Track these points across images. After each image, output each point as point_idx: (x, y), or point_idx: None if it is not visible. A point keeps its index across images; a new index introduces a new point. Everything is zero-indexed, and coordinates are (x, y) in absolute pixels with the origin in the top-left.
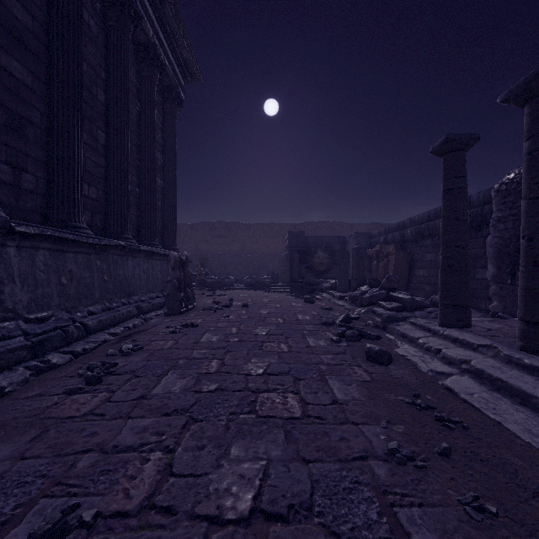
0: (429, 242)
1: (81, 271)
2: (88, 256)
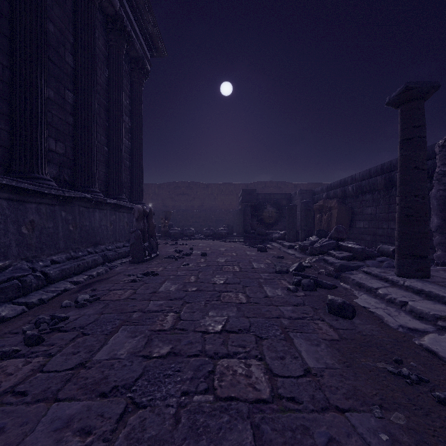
0: (370, 197)
1: (44, 221)
2: (51, 207)
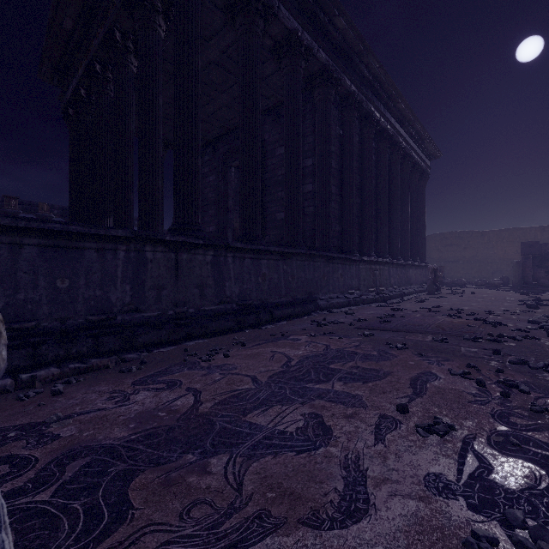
0: None
1: (400, 274)
2: (401, 269)
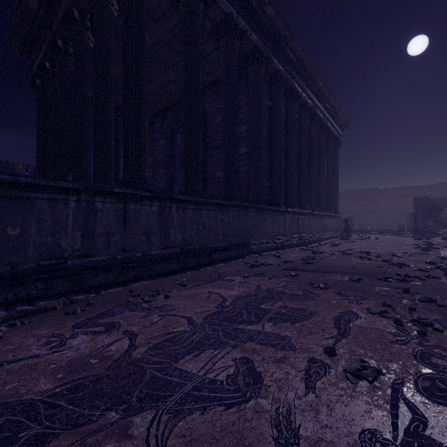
0: None
1: (318, 223)
2: (319, 218)
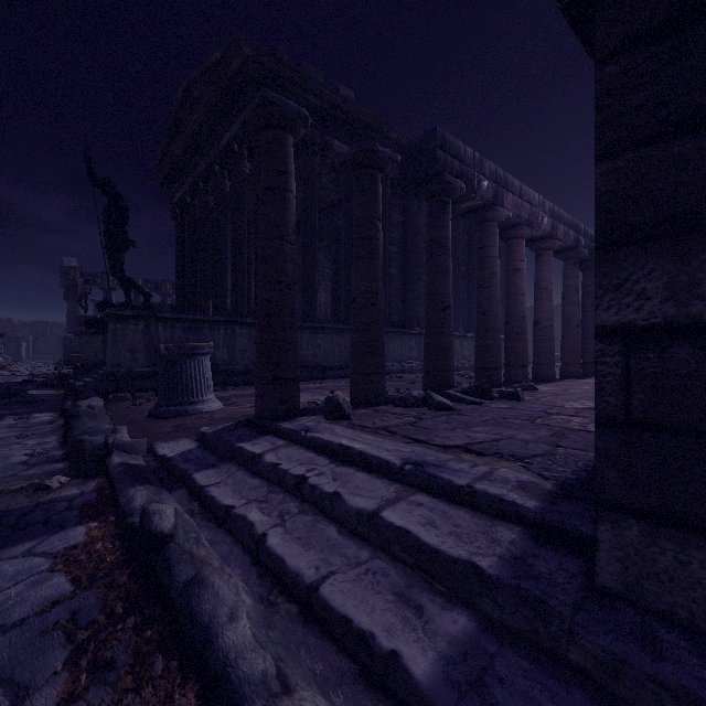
0: None
1: None
2: None
